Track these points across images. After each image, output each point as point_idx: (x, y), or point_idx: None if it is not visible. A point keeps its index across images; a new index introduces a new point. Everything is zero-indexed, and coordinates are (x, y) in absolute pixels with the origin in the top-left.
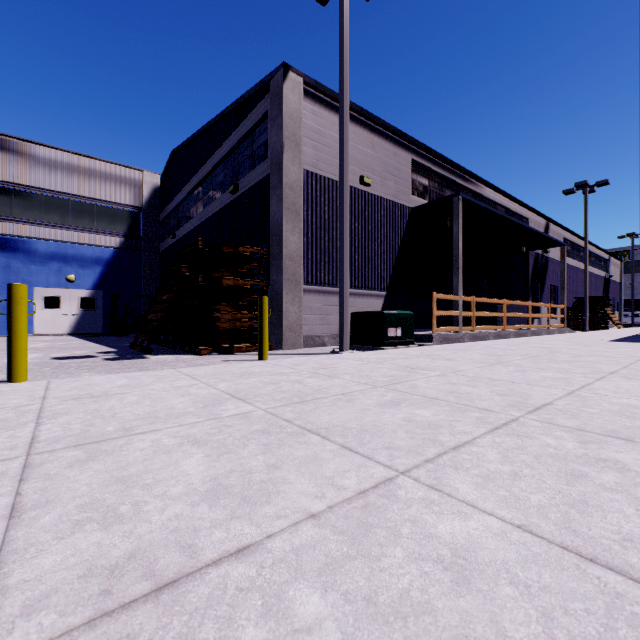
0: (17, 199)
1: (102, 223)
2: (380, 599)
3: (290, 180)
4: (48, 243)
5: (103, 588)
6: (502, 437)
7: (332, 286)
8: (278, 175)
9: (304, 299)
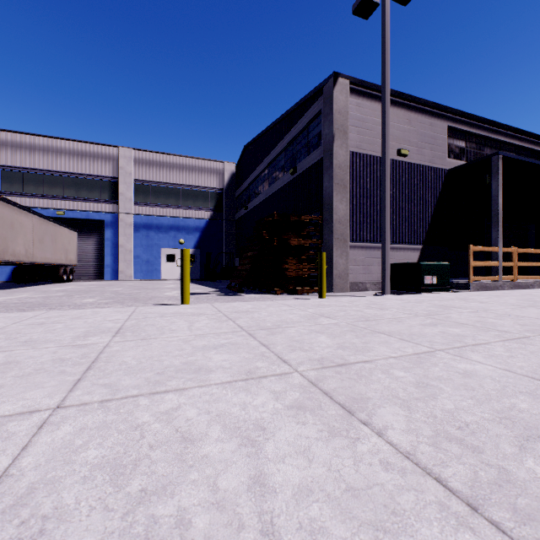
0: (152, 191)
1: (199, 202)
2: (429, 376)
3: (339, 161)
4: (169, 219)
5: (319, 363)
6: (510, 343)
7: (373, 242)
8: (329, 159)
9: (350, 253)
